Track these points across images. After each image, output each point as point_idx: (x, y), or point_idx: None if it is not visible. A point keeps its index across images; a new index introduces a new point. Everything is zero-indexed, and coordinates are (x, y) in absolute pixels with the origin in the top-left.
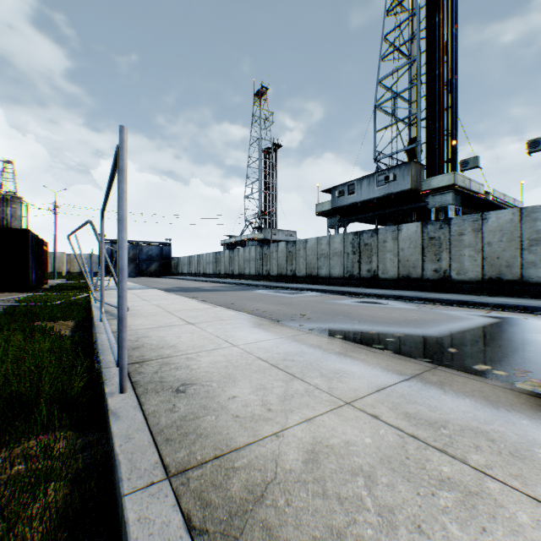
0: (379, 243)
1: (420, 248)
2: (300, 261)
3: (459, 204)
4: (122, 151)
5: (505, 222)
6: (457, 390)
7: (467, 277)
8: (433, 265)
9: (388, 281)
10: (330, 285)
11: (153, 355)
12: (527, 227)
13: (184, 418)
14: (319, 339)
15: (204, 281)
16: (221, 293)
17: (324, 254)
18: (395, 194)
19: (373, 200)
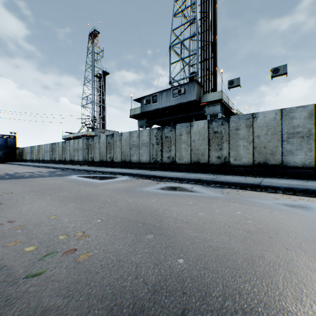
0: (176, 136)
1: (207, 140)
2: (117, 150)
3: (223, 113)
4: None
5: (270, 120)
6: None
7: (242, 162)
8: (217, 153)
9: (183, 165)
10: (140, 169)
11: None
12: (287, 124)
13: None
14: None
15: (38, 167)
16: (24, 181)
17: (135, 144)
18: (184, 104)
19: (169, 108)
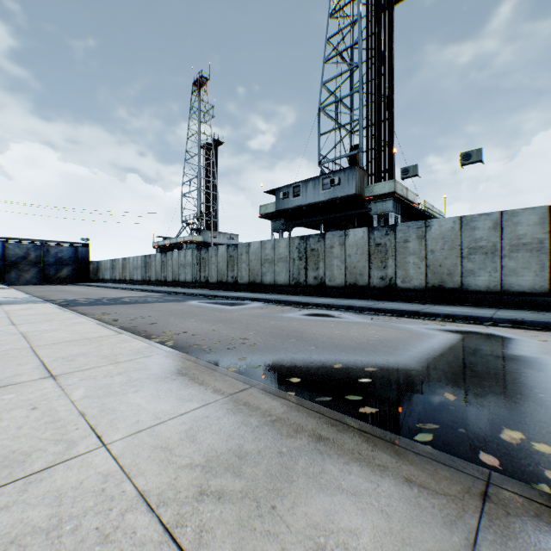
0: (326, 249)
1: (367, 255)
2: (242, 267)
3: (398, 212)
4: None
5: (448, 230)
6: None
7: (412, 285)
8: (379, 273)
9: (335, 288)
10: (275, 293)
11: None
12: (467, 236)
13: None
14: (270, 402)
15: (130, 290)
16: (144, 307)
17: (268, 259)
18: (340, 199)
19: (318, 204)
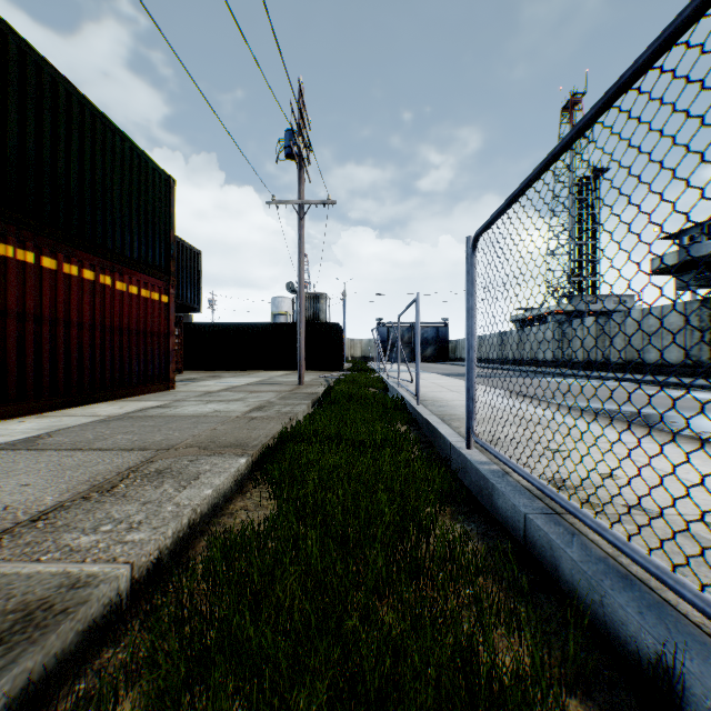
0: None
1: None
2: (615, 342)
3: None
4: (418, 304)
5: None
6: (588, 419)
7: None
8: None
9: None
10: (661, 375)
11: (430, 399)
12: None
13: (441, 410)
14: (542, 403)
15: (485, 368)
16: (497, 379)
17: (651, 331)
18: None
19: None
